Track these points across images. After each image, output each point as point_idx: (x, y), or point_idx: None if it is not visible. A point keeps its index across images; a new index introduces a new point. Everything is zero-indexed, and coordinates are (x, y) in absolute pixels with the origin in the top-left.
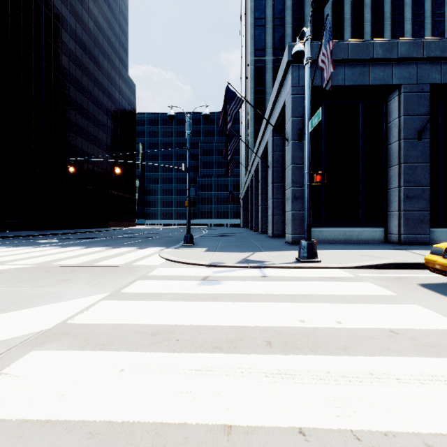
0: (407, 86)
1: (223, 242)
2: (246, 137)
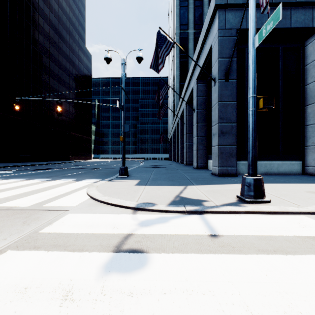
0: None
1: (155, 174)
2: (173, 92)
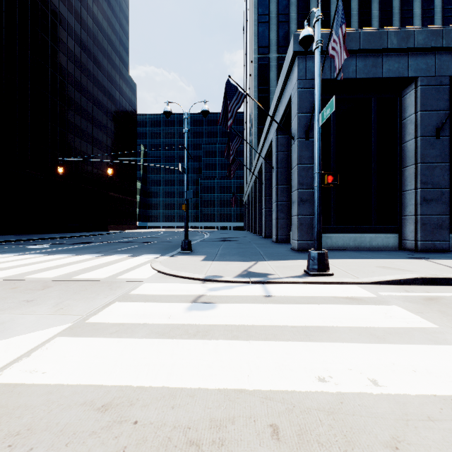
0: (424, 78)
1: (224, 249)
2: (249, 137)
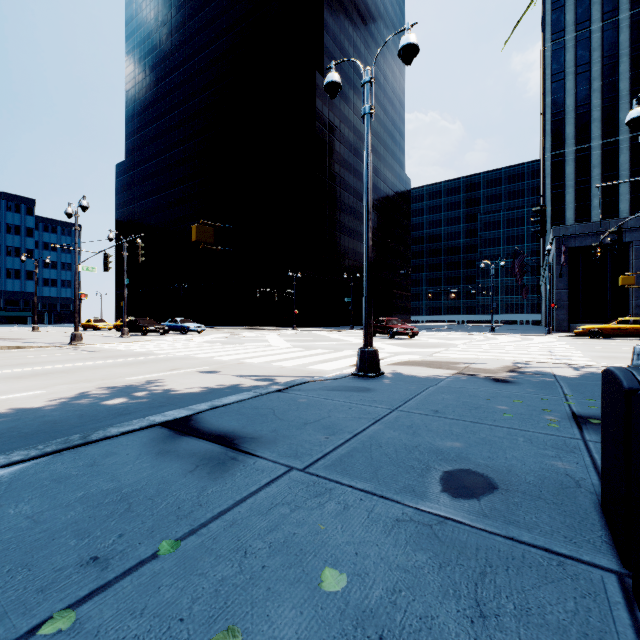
0: (637, 242)
1: (513, 331)
2: None
